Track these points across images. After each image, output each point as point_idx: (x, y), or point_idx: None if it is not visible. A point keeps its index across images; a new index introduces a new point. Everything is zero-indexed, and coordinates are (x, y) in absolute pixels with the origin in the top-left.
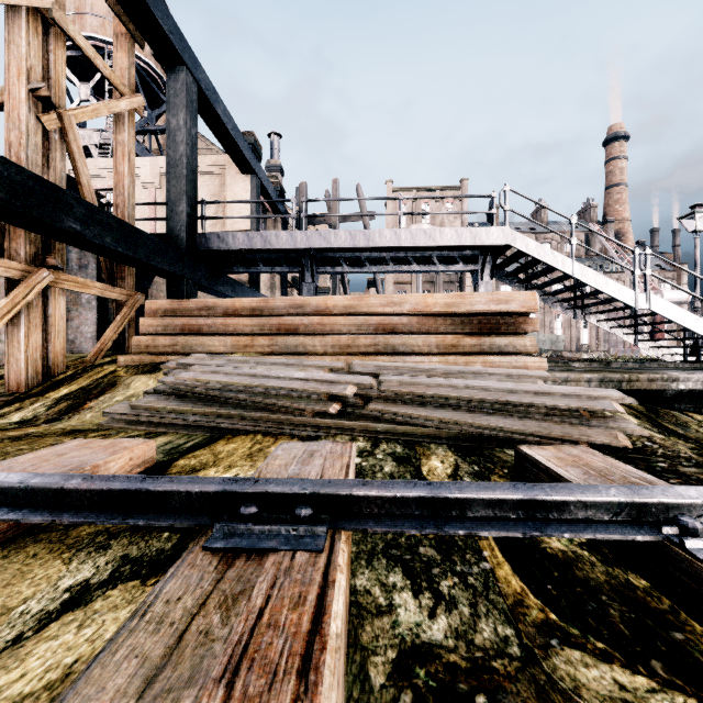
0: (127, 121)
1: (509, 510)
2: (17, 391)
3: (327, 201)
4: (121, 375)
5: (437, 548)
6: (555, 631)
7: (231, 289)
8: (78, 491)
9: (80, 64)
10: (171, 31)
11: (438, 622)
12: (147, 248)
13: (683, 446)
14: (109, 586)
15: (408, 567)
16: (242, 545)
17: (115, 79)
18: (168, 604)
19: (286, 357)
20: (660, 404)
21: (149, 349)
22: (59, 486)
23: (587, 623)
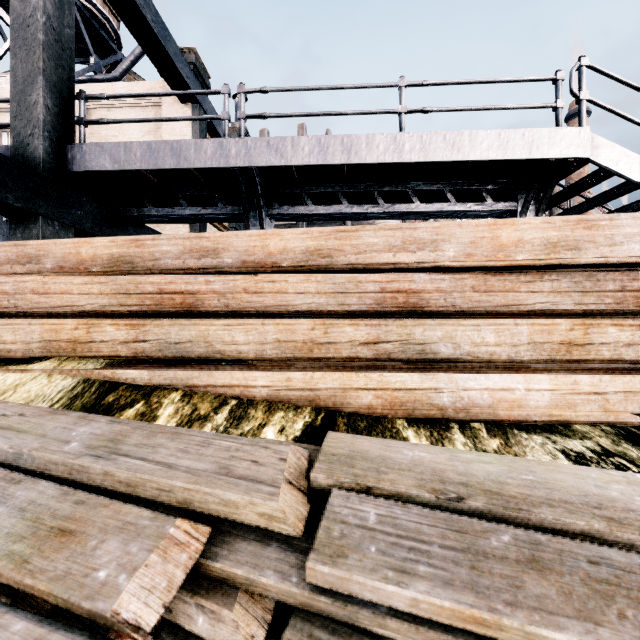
0: None
1: None
2: None
3: None
4: None
5: None
6: None
7: None
8: None
9: None
10: None
11: None
12: None
13: None
14: None
15: None
16: None
17: None
18: None
19: (155, 373)
20: None
21: None
22: None
23: None
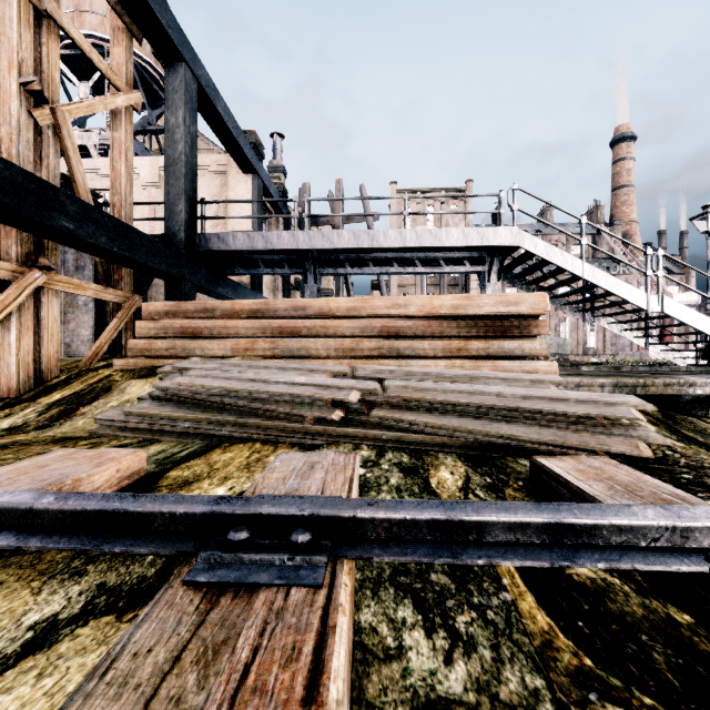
0: (124, 118)
1: (533, 534)
2: (7, 396)
3: (331, 202)
4: (116, 379)
5: (451, 575)
6: (592, 681)
7: (232, 291)
8: (49, 512)
9: (79, 62)
10: (170, 25)
11: (456, 669)
12: (144, 249)
13: (706, 455)
14: (79, 622)
15: (418, 598)
16: (229, 578)
17: (112, 74)
18: (136, 658)
19: (287, 361)
20: (676, 410)
21: (146, 353)
22: (28, 506)
23: (628, 671)
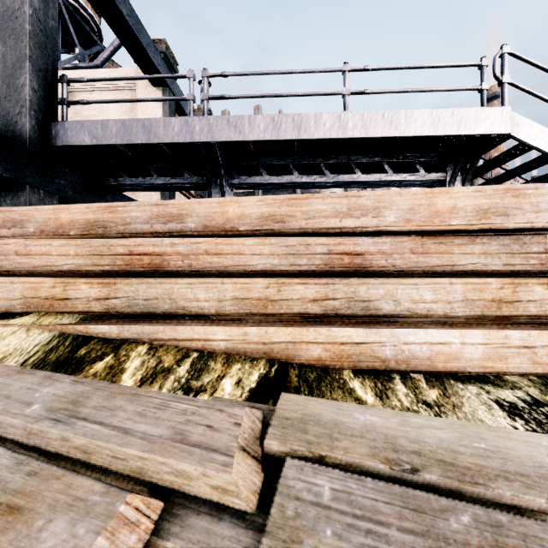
0: None
1: None
2: None
3: None
4: None
5: None
6: None
7: None
8: None
9: None
10: None
11: None
12: None
13: None
14: None
15: None
16: None
17: None
18: None
19: (124, 328)
20: None
21: None
22: None
23: None
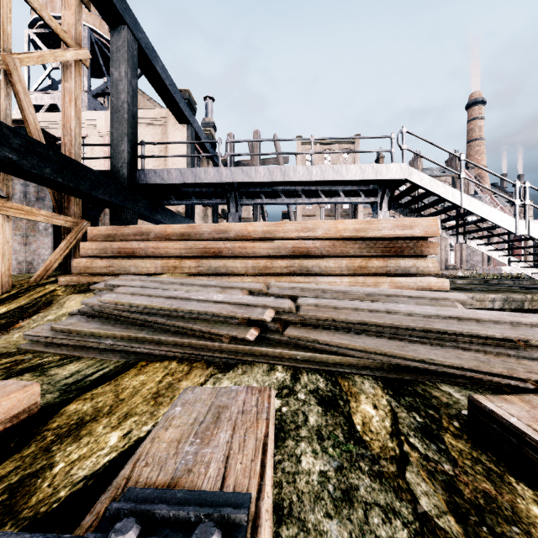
0: (74, 70)
1: None
2: None
3: (250, 148)
4: (58, 294)
5: None
6: None
7: (168, 218)
8: None
9: (52, 39)
10: None
11: None
12: (88, 180)
13: None
14: None
15: None
16: None
17: (61, 32)
18: None
19: (210, 277)
20: None
21: (88, 270)
22: None
23: None
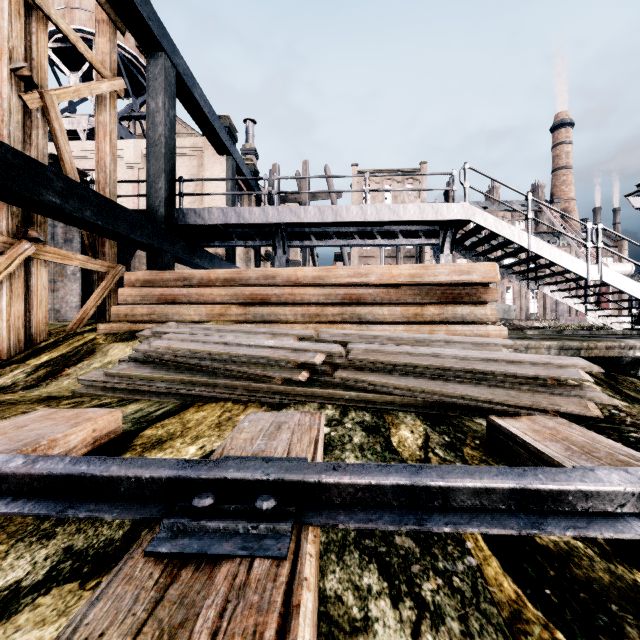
0: (109, 102)
1: (498, 500)
2: None
3: (298, 181)
4: (100, 342)
5: (415, 538)
6: None
7: (207, 262)
8: (16, 476)
9: (70, 55)
10: (150, 17)
11: None
12: (127, 222)
13: None
14: (42, 590)
15: (383, 563)
16: (191, 549)
17: (97, 62)
18: None
19: (257, 325)
20: (617, 371)
21: (128, 318)
22: None
23: None
